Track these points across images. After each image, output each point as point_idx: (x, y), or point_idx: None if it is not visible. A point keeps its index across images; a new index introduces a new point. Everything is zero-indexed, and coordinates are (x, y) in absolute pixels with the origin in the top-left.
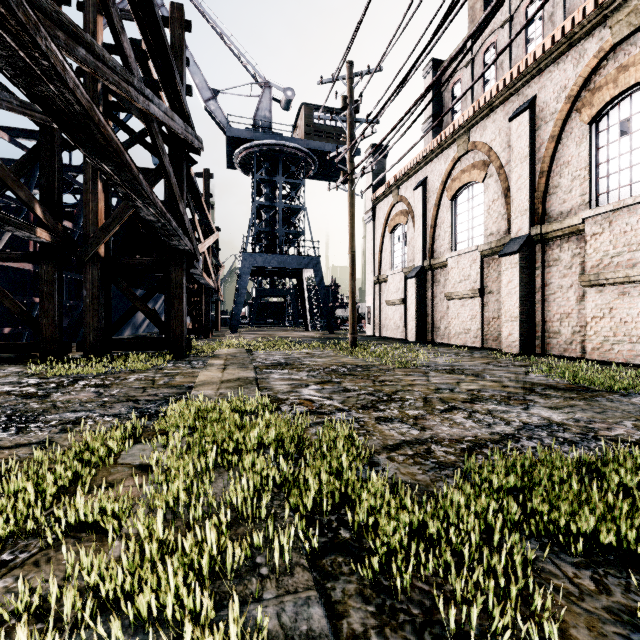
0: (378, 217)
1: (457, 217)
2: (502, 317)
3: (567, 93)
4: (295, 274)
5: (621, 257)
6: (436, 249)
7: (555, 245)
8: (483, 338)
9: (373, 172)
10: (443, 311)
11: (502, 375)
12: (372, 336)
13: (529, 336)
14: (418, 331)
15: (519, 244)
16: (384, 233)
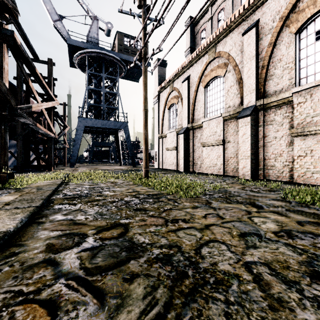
0: (161, 100)
1: (208, 98)
2: (239, 156)
3: (280, 15)
4: (113, 133)
5: (319, 117)
6: (195, 117)
7: (271, 111)
8: (224, 169)
9: (158, 74)
10: (199, 153)
11: (272, 203)
12: (158, 168)
13: (255, 168)
14: (185, 165)
15: (250, 110)
16: (164, 109)
